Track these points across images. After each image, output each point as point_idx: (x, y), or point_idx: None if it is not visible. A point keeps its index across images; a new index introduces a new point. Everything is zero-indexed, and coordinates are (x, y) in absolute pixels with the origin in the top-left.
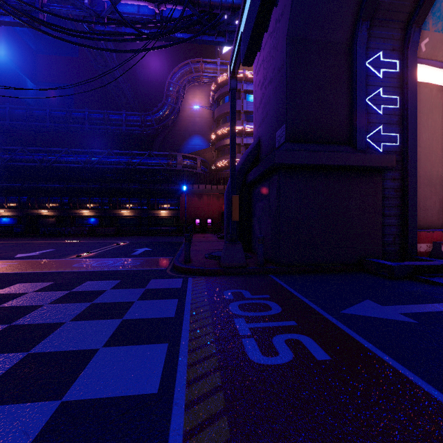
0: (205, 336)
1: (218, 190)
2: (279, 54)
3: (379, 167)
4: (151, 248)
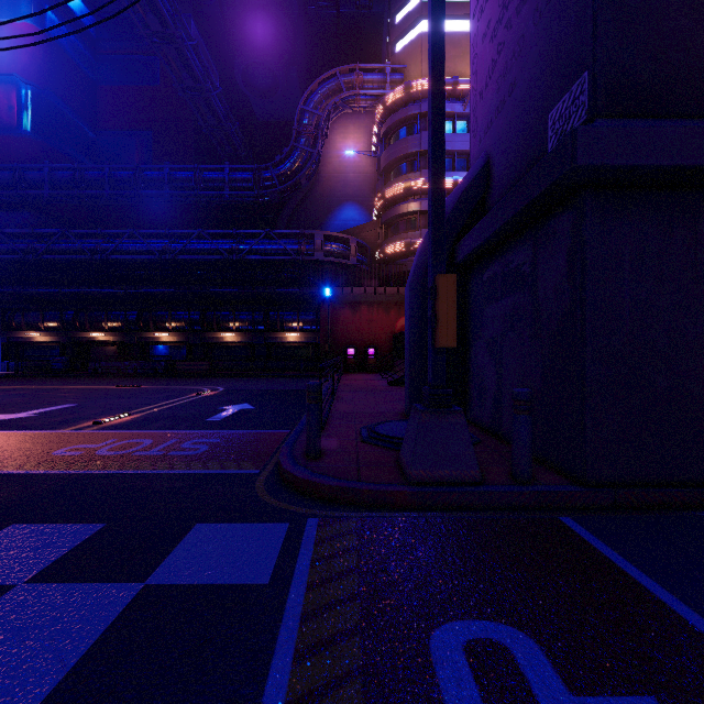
0: None
1: (387, 294)
2: None
3: None
4: (255, 405)
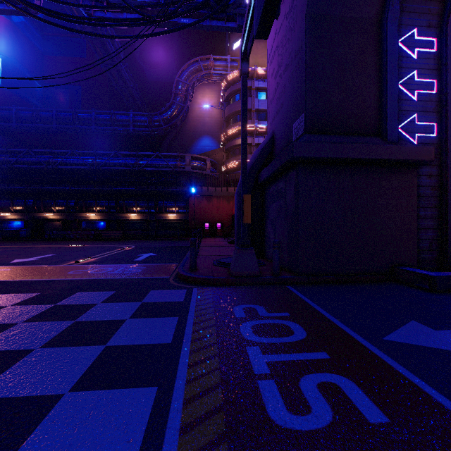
0: (208, 375)
1: (228, 192)
2: (296, 35)
3: (415, 161)
4: (157, 254)
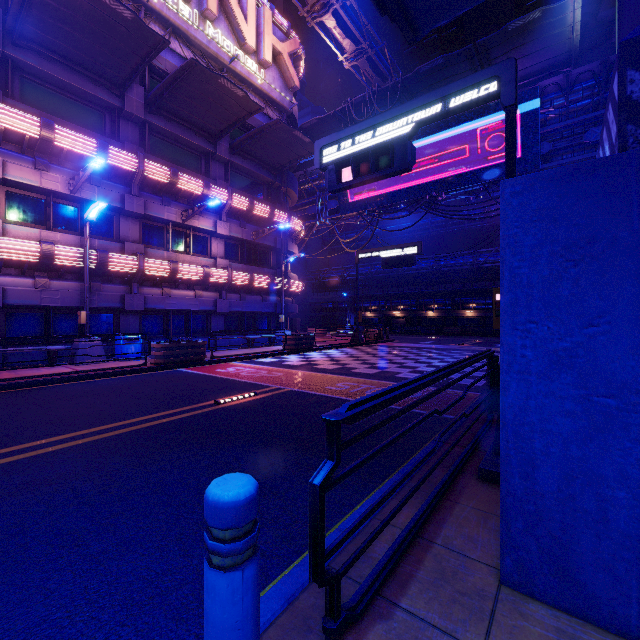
0: None
1: None
2: None
3: None
4: None
